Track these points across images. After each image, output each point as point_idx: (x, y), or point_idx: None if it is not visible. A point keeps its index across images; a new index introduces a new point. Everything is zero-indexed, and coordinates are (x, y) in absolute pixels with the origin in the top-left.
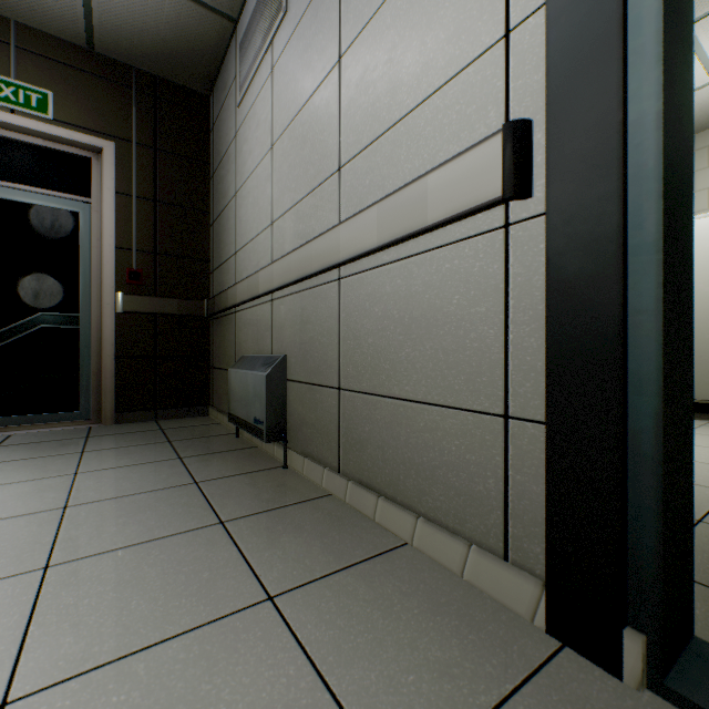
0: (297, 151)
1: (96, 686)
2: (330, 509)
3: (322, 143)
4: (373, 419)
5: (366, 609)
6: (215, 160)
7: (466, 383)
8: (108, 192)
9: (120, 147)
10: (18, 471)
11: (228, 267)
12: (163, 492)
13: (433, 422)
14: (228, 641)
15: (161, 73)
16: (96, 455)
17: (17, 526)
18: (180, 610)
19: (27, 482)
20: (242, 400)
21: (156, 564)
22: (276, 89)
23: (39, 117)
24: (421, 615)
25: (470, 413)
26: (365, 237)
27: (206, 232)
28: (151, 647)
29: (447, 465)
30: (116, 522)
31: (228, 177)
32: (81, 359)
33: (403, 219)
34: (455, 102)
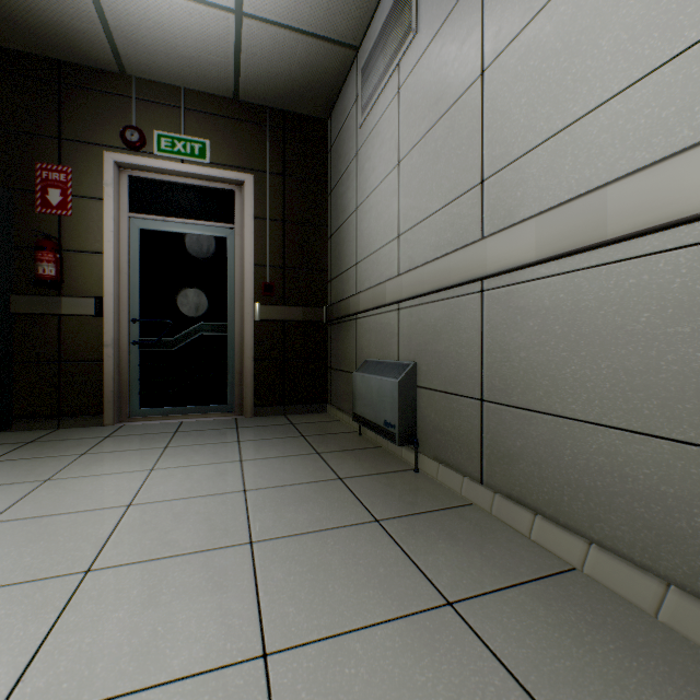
0: (428, 166)
1: (328, 655)
2: (477, 519)
3: (460, 157)
4: (527, 434)
5: (552, 633)
6: (333, 178)
7: (660, 409)
8: (248, 218)
9: (257, 178)
10: (199, 455)
11: (348, 277)
12: (315, 485)
13: (611, 446)
14: (425, 639)
15: (288, 108)
16: (250, 445)
17: (216, 503)
18: (371, 600)
19: (208, 465)
20: (369, 403)
21: (335, 553)
22: (403, 108)
23: (200, 163)
24: (619, 652)
25: (666, 442)
26: (518, 251)
27: (325, 244)
28: (359, 630)
29: (630, 494)
30: (288, 509)
31: (348, 194)
32: (228, 361)
33: (572, 233)
34: (644, 105)
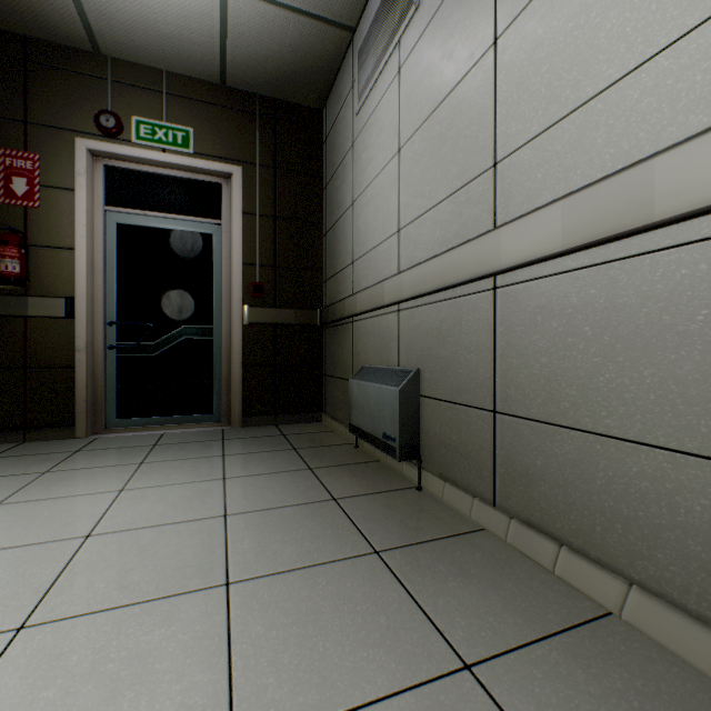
0: (432, 151)
1: None
2: (490, 548)
3: (469, 139)
4: (549, 452)
5: (598, 709)
6: (328, 172)
7: None
8: (236, 213)
9: (245, 171)
10: (177, 472)
11: (344, 277)
12: (306, 507)
13: (656, 469)
14: None
15: (280, 96)
16: (236, 460)
17: (191, 532)
18: (370, 664)
19: (187, 484)
20: (366, 413)
21: (327, 597)
22: (404, 90)
23: (183, 153)
24: None
25: None
26: (540, 240)
27: (319, 243)
28: (356, 710)
29: (683, 528)
30: (274, 538)
31: (344, 188)
32: (214, 367)
33: (608, 216)
34: (701, 58)
